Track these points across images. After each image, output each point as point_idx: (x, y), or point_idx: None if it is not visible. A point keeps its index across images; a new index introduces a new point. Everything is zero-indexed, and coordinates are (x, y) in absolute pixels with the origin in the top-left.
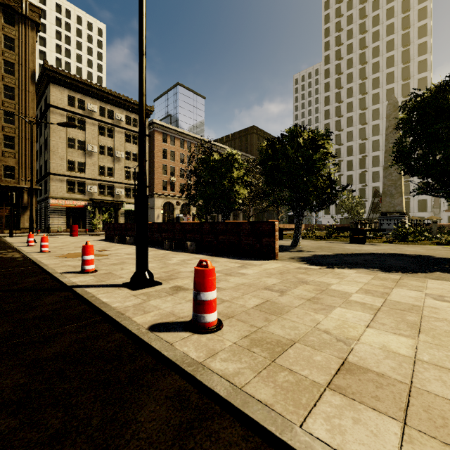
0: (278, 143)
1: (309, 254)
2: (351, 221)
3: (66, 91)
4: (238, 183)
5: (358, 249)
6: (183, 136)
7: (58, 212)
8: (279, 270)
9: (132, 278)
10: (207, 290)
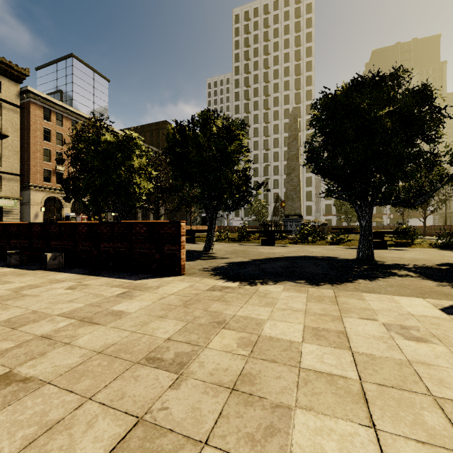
0: (189, 129)
1: (223, 262)
2: (261, 223)
3: None
4: (139, 174)
5: (272, 253)
6: (75, 116)
7: None
8: (184, 296)
9: None
10: None
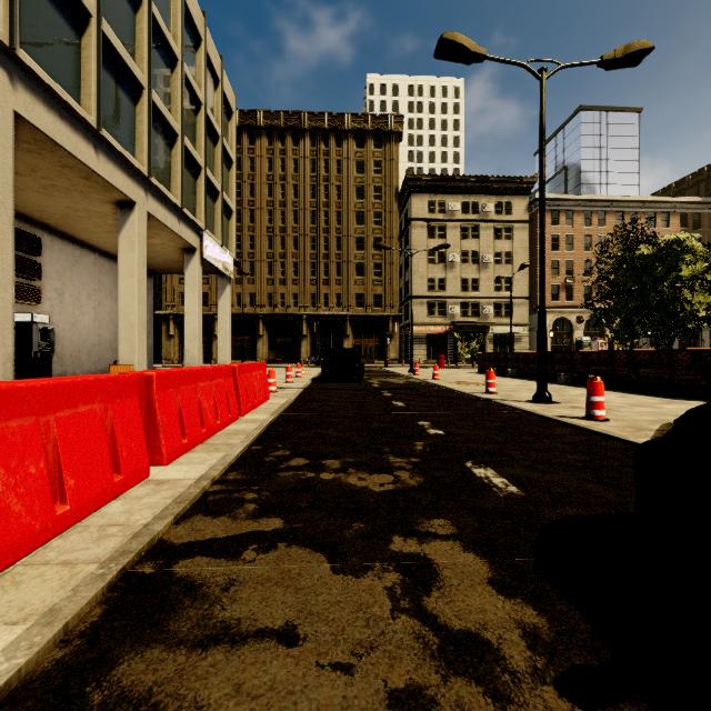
0: None
1: None
2: None
3: (426, 197)
4: (691, 285)
5: None
6: (589, 205)
7: (419, 341)
8: None
9: (534, 396)
10: (596, 395)
